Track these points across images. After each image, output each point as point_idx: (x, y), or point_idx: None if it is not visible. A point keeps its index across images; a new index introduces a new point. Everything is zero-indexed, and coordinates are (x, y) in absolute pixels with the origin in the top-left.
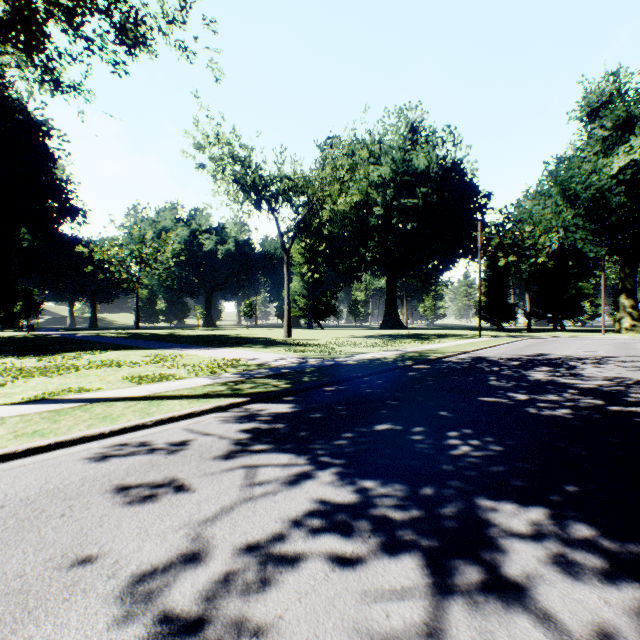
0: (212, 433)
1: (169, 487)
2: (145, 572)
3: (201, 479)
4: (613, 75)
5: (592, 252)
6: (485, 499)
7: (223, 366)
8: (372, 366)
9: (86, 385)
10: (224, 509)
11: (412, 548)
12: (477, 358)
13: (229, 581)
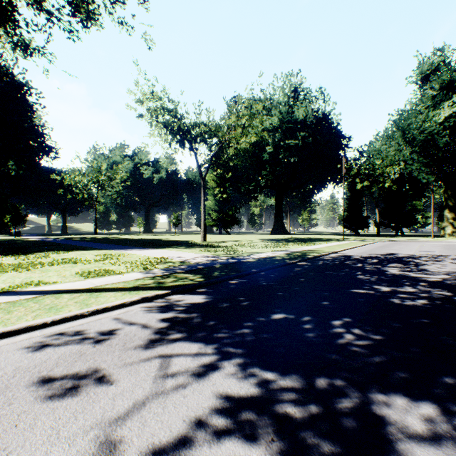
0: (137, 322)
1: (90, 379)
2: None
3: (120, 370)
4: (439, 51)
5: (424, 179)
6: (376, 392)
7: (154, 263)
8: (266, 263)
9: (45, 279)
10: (136, 405)
11: (315, 455)
12: (344, 256)
13: None
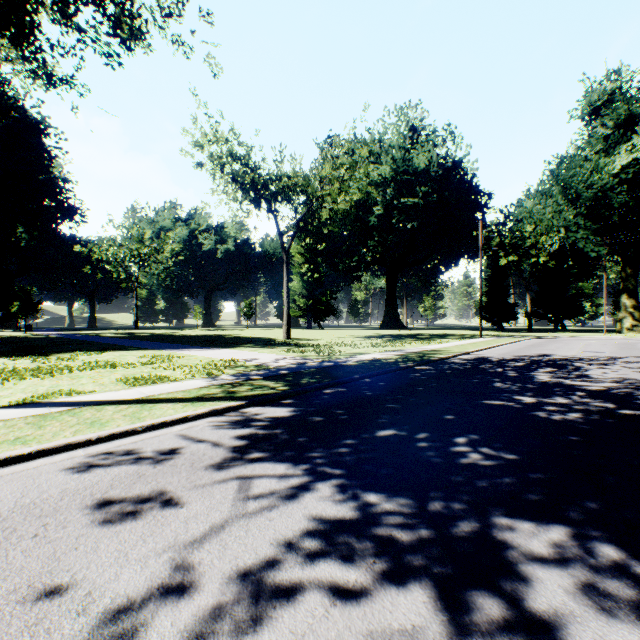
0: (205, 440)
1: (155, 502)
2: (120, 607)
3: (190, 492)
4: (615, 73)
5: (593, 252)
6: (500, 516)
7: (220, 367)
8: (373, 367)
9: (78, 387)
10: (214, 528)
11: (423, 576)
12: (480, 359)
13: (215, 619)
